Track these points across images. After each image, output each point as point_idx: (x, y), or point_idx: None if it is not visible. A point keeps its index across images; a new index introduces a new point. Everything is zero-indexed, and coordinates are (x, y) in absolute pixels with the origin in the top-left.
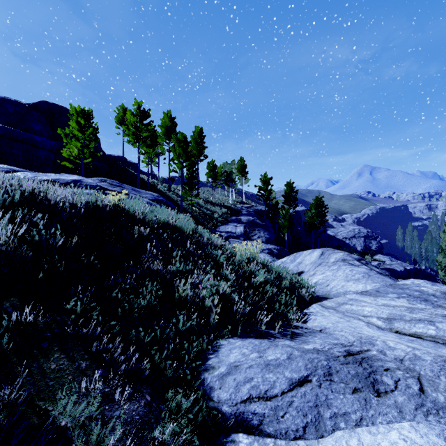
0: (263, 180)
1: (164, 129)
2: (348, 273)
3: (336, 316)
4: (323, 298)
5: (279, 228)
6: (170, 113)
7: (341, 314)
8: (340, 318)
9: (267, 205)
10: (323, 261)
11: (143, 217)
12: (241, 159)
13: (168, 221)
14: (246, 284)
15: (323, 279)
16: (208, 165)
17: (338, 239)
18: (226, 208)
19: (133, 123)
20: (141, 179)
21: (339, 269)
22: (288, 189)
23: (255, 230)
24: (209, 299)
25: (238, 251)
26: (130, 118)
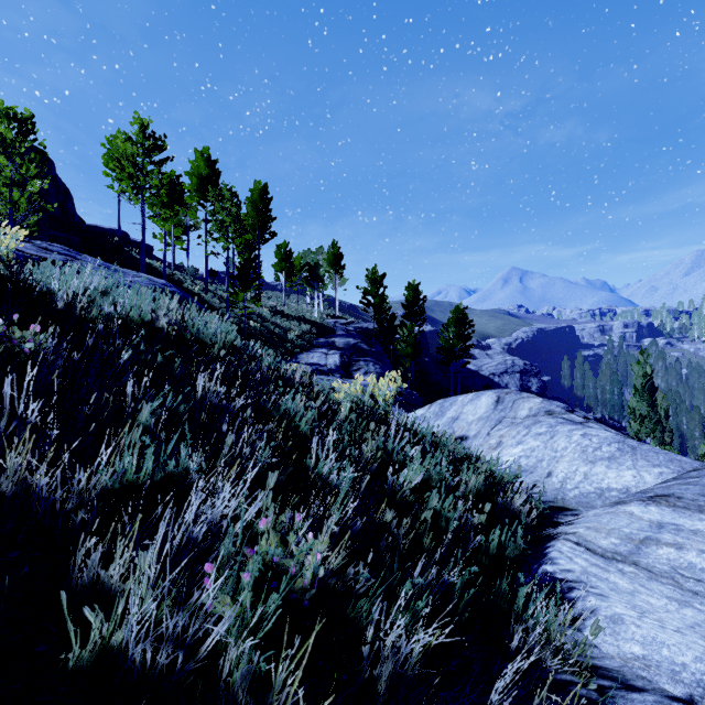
0: (370, 279)
1: (195, 180)
2: (582, 443)
3: (657, 592)
4: (555, 511)
5: (395, 359)
6: (208, 153)
7: (670, 586)
8: (678, 602)
9: (377, 320)
10: (504, 415)
11: (69, 302)
12: (334, 245)
13: (154, 319)
14: (392, 515)
15: (529, 458)
16: (278, 250)
17: (483, 376)
18: (308, 324)
19: (131, 157)
20: (152, 269)
21: (553, 433)
22: (412, 295)
23: (359, 360)
24: (247, 659)
25: (346, 399)
26: (125, 146)
